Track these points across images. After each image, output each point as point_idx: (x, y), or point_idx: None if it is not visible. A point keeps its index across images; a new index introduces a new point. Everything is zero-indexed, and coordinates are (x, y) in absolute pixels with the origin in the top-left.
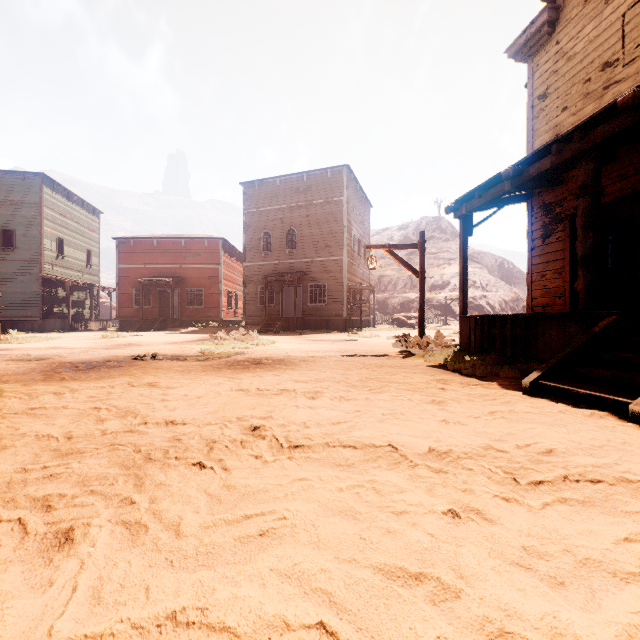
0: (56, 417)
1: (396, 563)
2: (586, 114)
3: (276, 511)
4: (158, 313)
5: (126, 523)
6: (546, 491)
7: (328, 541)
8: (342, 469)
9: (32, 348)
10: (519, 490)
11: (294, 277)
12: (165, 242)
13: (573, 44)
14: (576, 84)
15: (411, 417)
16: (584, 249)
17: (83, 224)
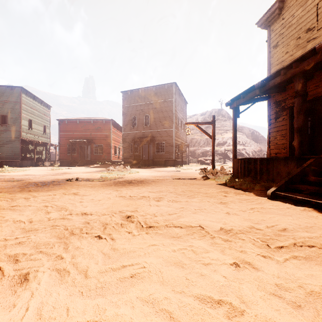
0: (24, 211)
1: (206, 294)
2: (298, 55)
3: (139, 263)
4: (79, 157)
5: (58, 270)
6: (285, 252)
7: (168, 280)
8: (174, 239)
9: (15, 175)
10: (270, 251)
11: (148, 139)
12: (83, 121)
13: (291, 19)
14: (292, 40)
15: (210, 211)
16: (298, 124)
17: (42, 112)
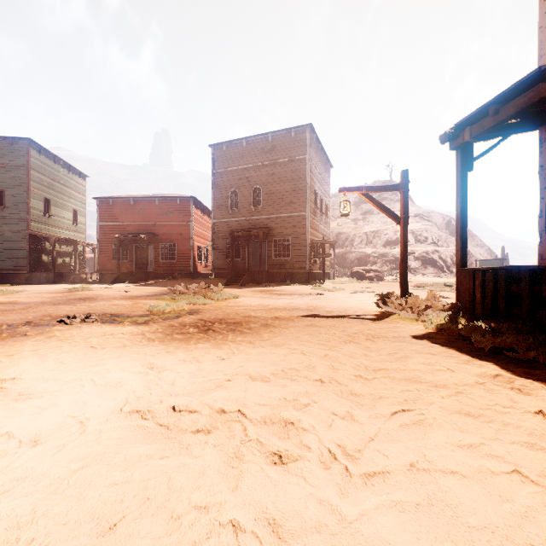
0: None
1: None
2: None
3: None
4: (134, 267)
5: None
6: None
7: None
8: None
9: None
10: None
11: (259, 232)
12: (141, 201)
13: None
14: None
15: None
16: None
17: (69, 186)
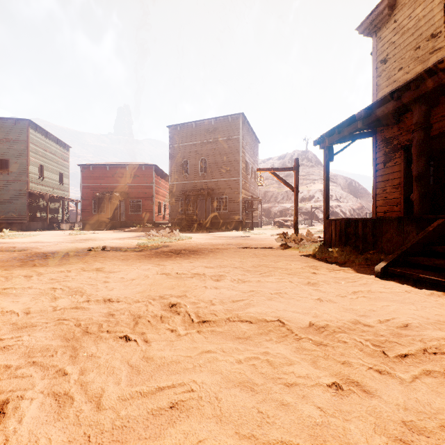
0: (22, 295)
1: (291, 440)
2: (416, 72)
3: (185, 383)
4: (110, 217)
5: (56, 394)
6: (411, 363)
7: (229, 415)
8: (240, 341)
9: (18, 242)
10: (388, 362)
11: (205, 192)
12: (114, 168)
13: (407, 22)
14: (409, 51)
15: (293, 296)
16: (418, 169)
17: (57, 155)
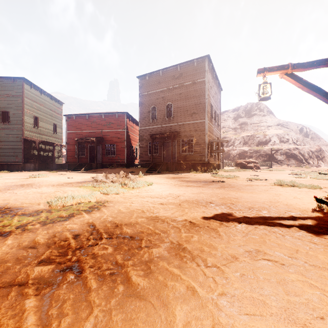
0: None
1: None
2: None
3: None
4: (89, 159)
5: None
6: None
7: None
8: None
9: None
10: None
11: (171, 134)
12: (93, 116)
13: None
14: None
15: None
16: None
17: (51, 109)
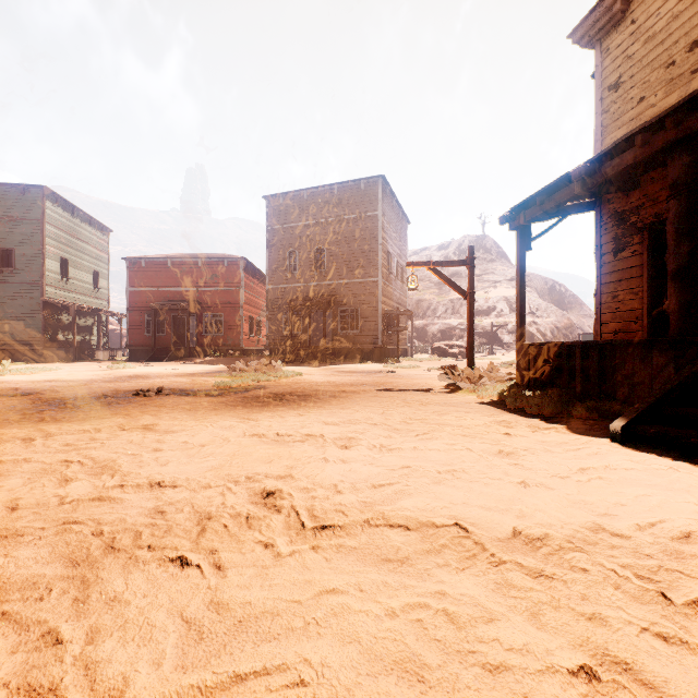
0: (10, 475)
1: None
2: (669, 104)
3: (288, 666)
4: (172, 341)
5: (33, 691)
6: None
7: None
8: (391, 568)
9: (24, 381)
10: (674, 615)
11: (323, 301)
12: (180, 262)
13: (652, 22)
14: (656, 69)
15: (477, 477)
16: (677, 261)
17: (90, 243)
